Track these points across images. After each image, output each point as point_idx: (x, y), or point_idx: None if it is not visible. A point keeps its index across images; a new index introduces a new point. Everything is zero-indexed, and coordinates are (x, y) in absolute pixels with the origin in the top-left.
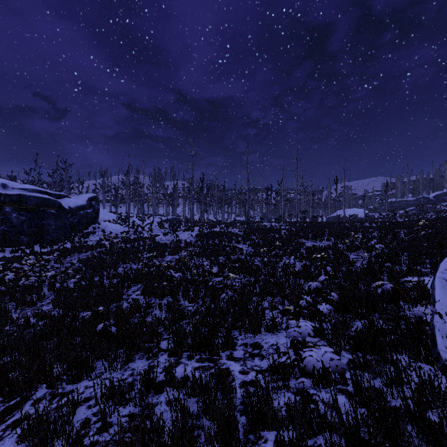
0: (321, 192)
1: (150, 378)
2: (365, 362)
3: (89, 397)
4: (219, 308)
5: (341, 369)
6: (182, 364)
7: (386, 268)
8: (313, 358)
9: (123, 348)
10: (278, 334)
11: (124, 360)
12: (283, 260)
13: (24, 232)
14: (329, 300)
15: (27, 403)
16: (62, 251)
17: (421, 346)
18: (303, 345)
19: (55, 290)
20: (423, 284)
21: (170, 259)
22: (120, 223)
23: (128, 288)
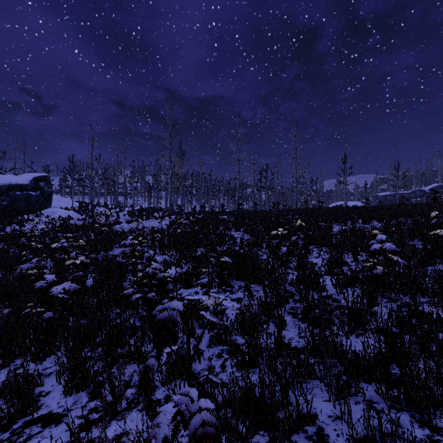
0: (315, 183)
1: None
2: None
3: None
4: None
5: None
6: None
7: None
8: None
9: None
10: None
11: None
12: (312, 252)
13: None
14: None
15: None
16: None
17: None
18: None
19: None
20: None
21: (118, 253)
22: (79, 210)
23: None
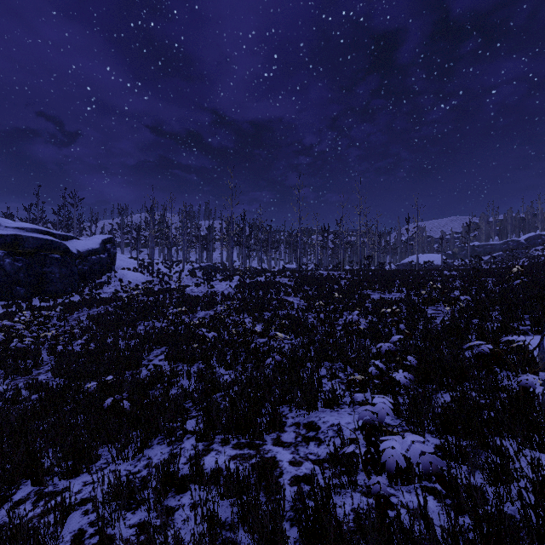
0: (389, 234)
1: (170, 471)
2: (459, 450)
3: (88, 497)
4: (264, 376)
5: (437, 468)
6: (214, 452)
7: (474, 325)
8: (396, 451)
9: (138, 429)
10: (339, 410)
11: (139, 445)
12: (343, 316)
13: (21, 282)
14: (404, 366)
15: (4, 506)
16: (68, 305)
17: (534, 428)
18: (379, 430)
19: (57, 354)
20: (524, 345)
21: (203, 315)
22: (142, 271)
23: (149, 351)
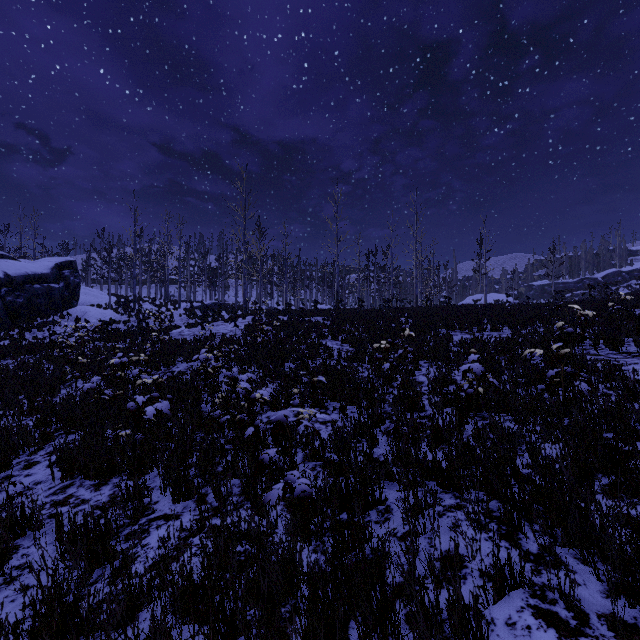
0: (445, 268)
1: None
2: None
3: None
4: (248, 579)
5: None
6: None
7: None
8: None
9: None
10: None
11: None
12: (421, 368)
13: None
14: None
15: None
16: None
17: None
18: None
19: None
20: None
21: (184, 369)
22: (118, 309)
23: (42, 441)
